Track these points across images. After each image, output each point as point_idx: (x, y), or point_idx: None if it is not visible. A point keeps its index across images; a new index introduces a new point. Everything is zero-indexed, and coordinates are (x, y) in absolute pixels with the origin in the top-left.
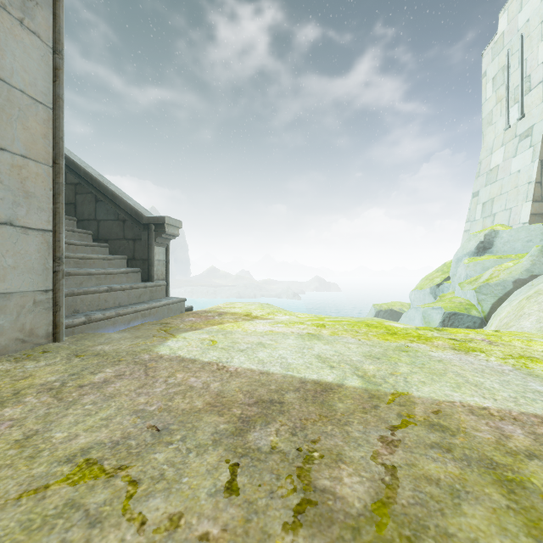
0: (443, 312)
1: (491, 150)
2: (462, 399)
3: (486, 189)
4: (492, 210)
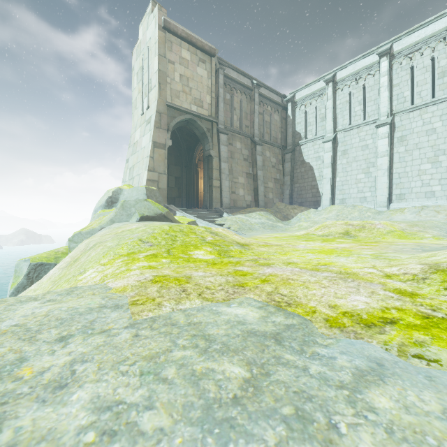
0: (29, 264)
1: (136, 128)
2: None
3: (132, 158)
4: (133, 174)
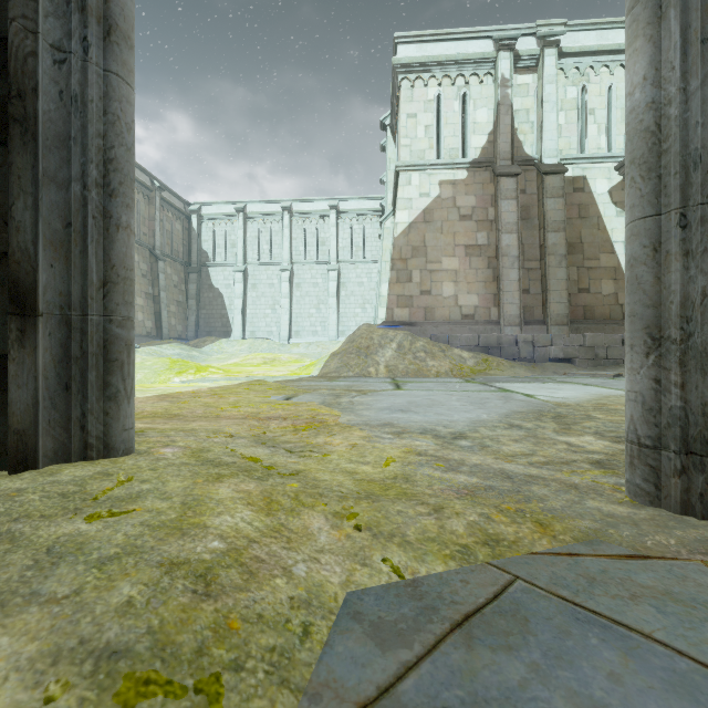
0: None
1: None
2: (188, 390)
3: None
4: None
